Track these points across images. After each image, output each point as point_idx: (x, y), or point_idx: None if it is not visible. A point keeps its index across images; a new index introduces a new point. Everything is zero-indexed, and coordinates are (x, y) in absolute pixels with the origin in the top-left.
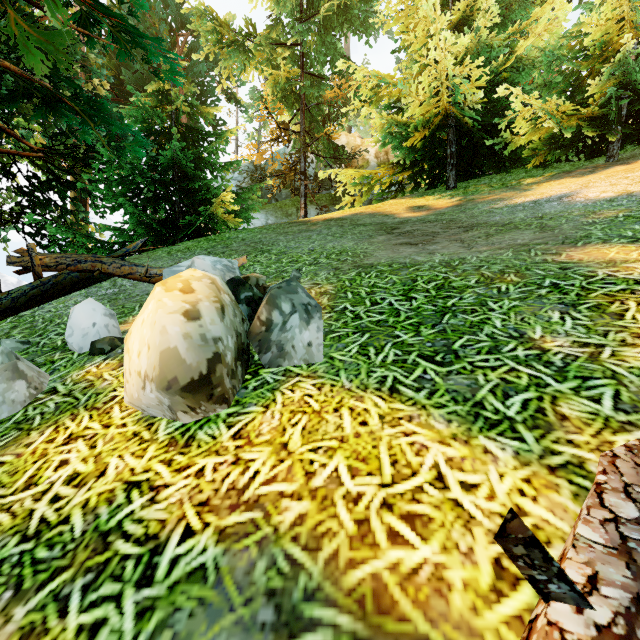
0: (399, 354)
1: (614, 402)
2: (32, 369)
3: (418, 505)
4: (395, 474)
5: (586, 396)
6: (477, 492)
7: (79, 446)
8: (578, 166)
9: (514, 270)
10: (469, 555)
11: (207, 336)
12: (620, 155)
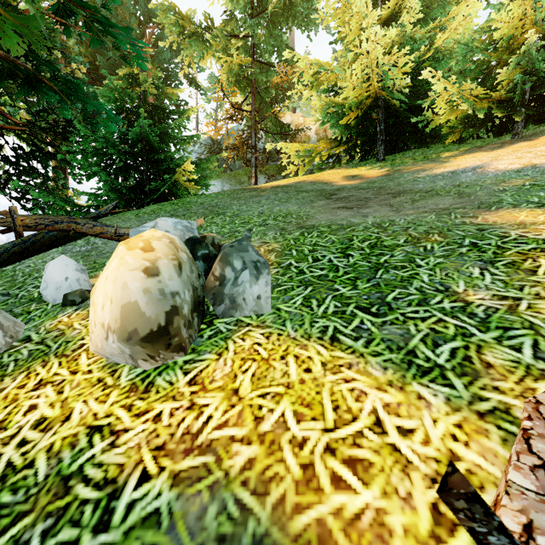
0: (338, 306)
1: (533, 351)
2: (8, 319)
3: (359, 450)
4: (337, 419)
5: (508, 345)
6: (413, 437)
7: (47, 391)
8: (488, 142)
9: (437, 231)
10: (408, 500)
11: (165, 291)
12: (523, 133)
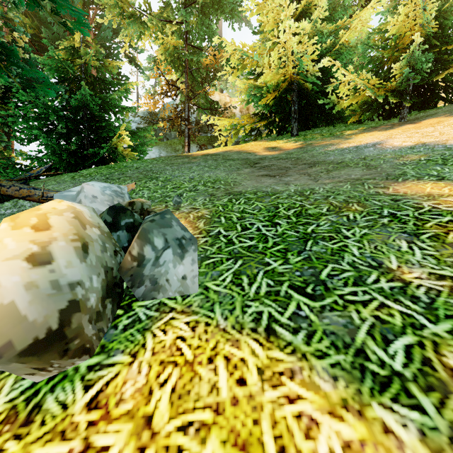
0: (271, 284)
1: None
2: None
3: None
4: None
5: None
6: None
7: None
8: (381, 124)
9: (356, 200)
10: None
11: (61, 282)
12: (408, 117)
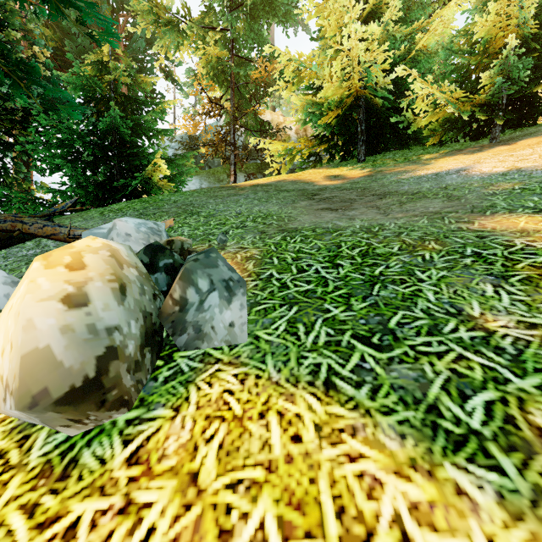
0: (331, 334)
1: None
2: None
3: None
4: (343, 536)
5: None
6: None
7: None
8: (467, 145)
9: (433, 237)
10: None
11: (97, 326)
12: (500, 137)
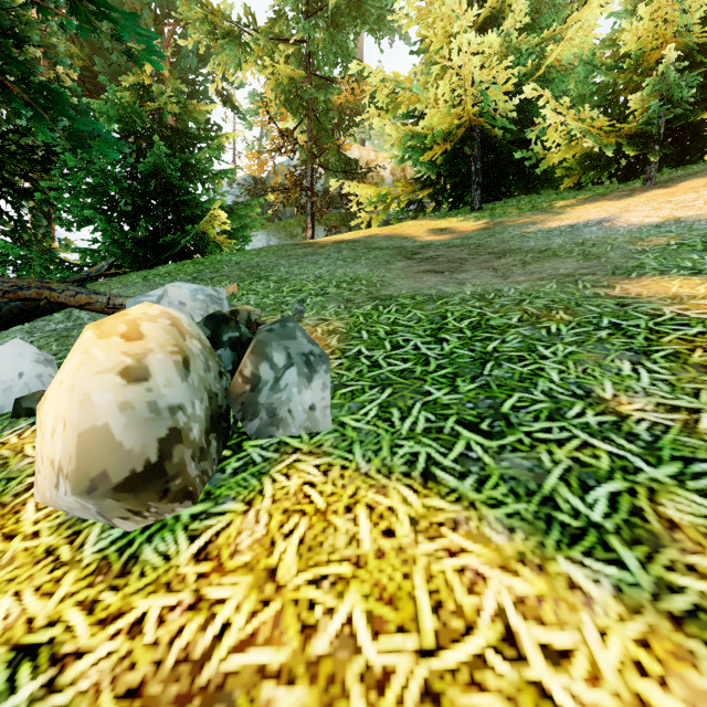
0: (432, 419)
1: None
2: None
3: (481, 696)
4: (440, 630)
5: (695, 489)
6: (571, 668)
7: None
8: (613, 189)
9: (562, 306)
10: None
11: (159, 404)
12: (657, 178)
